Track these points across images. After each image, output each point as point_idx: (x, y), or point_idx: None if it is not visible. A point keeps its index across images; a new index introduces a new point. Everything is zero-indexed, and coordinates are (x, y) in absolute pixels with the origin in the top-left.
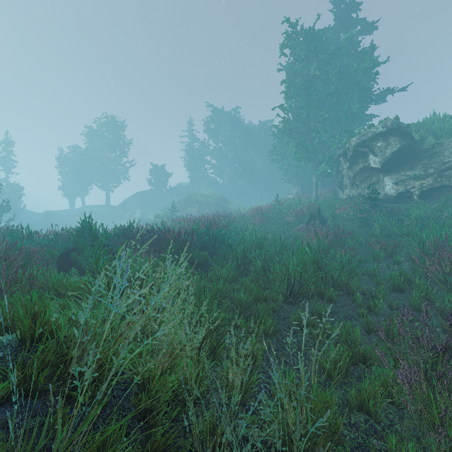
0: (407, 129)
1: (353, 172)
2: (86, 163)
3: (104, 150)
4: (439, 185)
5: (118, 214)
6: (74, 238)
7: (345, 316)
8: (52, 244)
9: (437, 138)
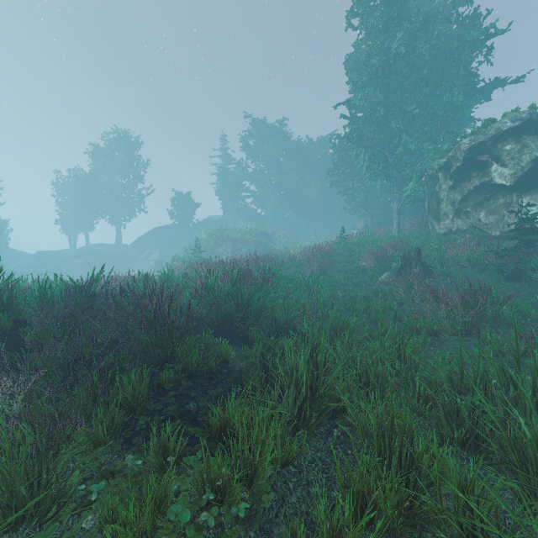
0: None
1: (460, 193)
2: (91, 190)
3: (113, 173)
4: None
5: (130, 255)
6: None
7: None
8: None
9: None
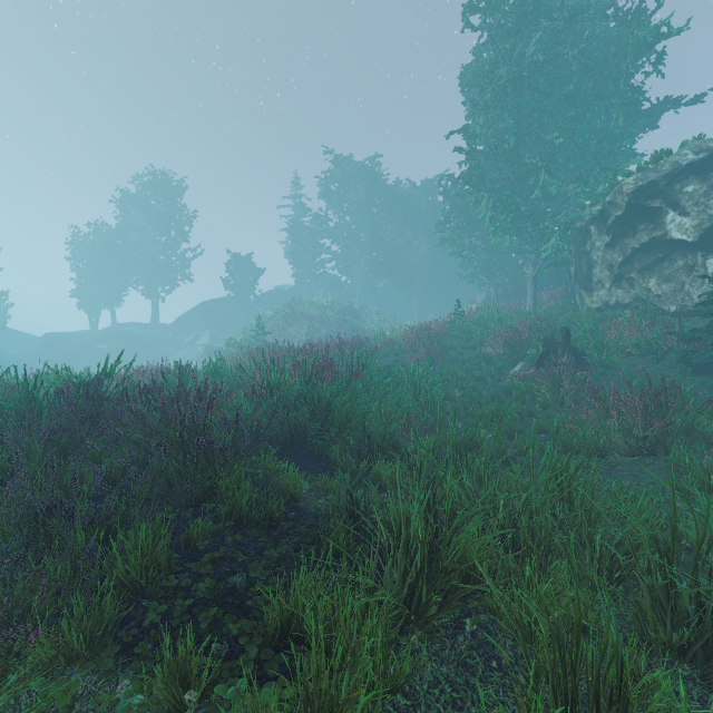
0: None
1: (621, 253)
2: (118, 251)
3: (148, 229)
4: None
5: (171, 338)
6: None
7: None
8: None
9: None
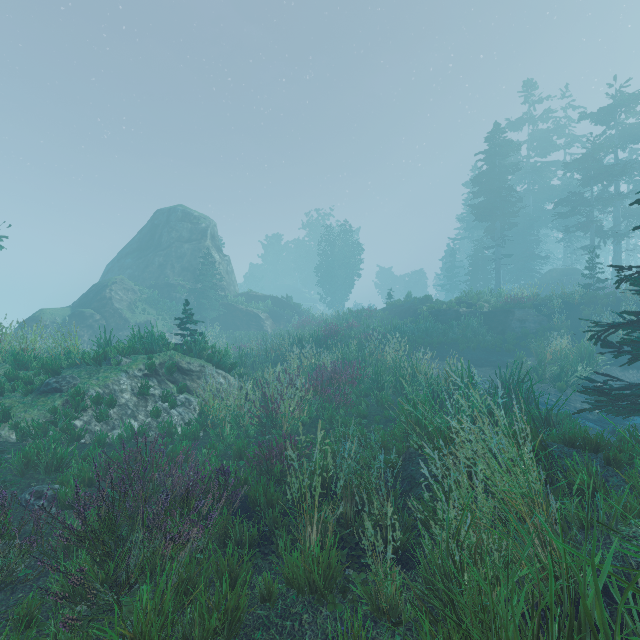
0: None
1: None
2: None
3: None
4: None
5: None
6: None
7: None
8: None
9: None
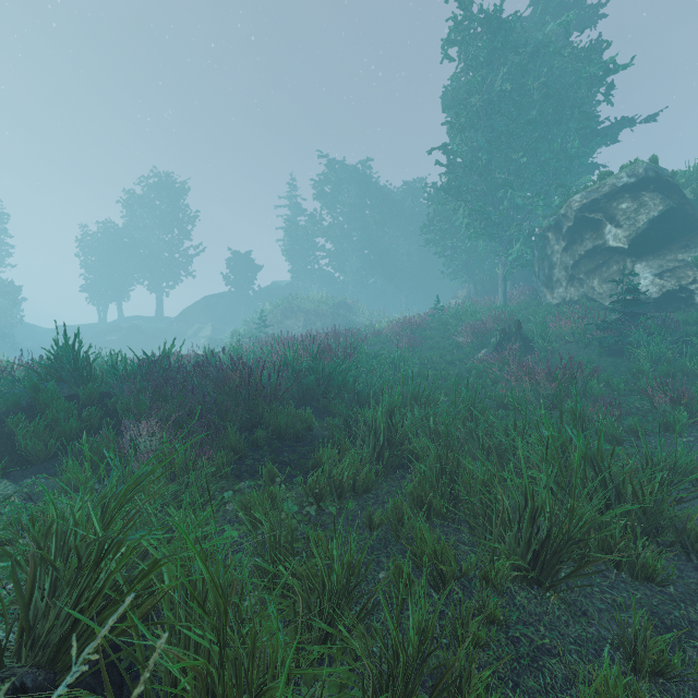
0: (673, 179)
1: (573, 257)
2: (125, 249)
3: (153, 227)
4: None
5: (175, 331)
6: (32, 381)
7: None
8: (21, 387)
9: None
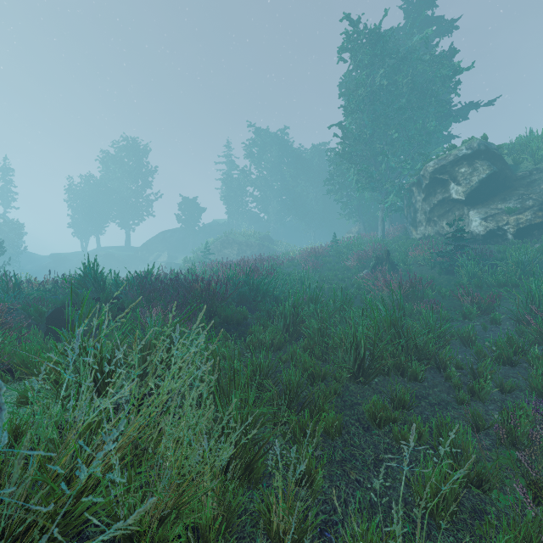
0: (498, 151)
1: (429, 205)
2: (101, 195)
3: (123, 179)
4: (540, 221)
5: (140, 257)
6: (73, 289)
7: (437, 403)
8: (50, 295)
9: (536, 163)
